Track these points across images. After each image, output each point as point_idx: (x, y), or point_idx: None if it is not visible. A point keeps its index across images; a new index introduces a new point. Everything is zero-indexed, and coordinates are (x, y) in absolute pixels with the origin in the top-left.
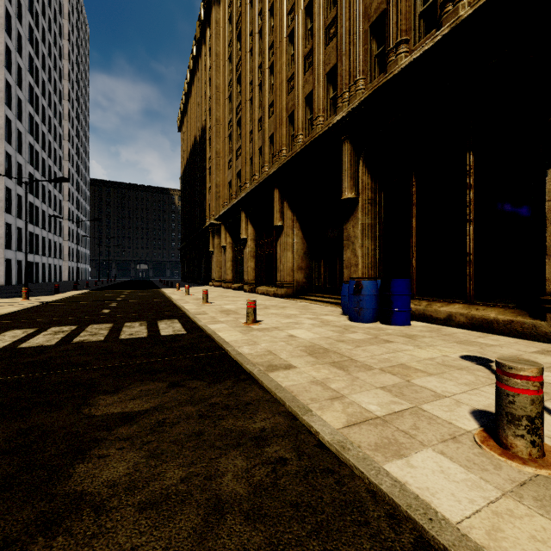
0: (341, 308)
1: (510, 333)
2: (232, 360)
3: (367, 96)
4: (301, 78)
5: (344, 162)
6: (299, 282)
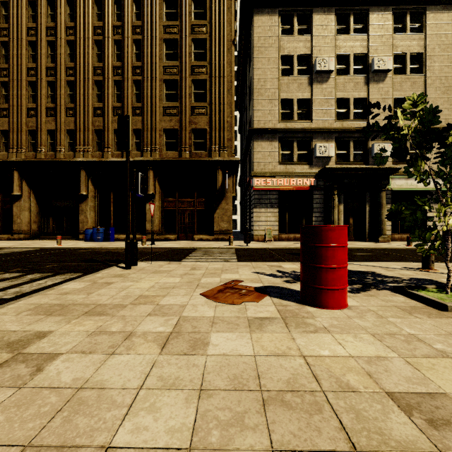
0: (78, 241)
1: (140, 240)
2: (85, 248)
3: (96, 160)
4: (44, 117)
5: (82, 178)
6: (34, 230)
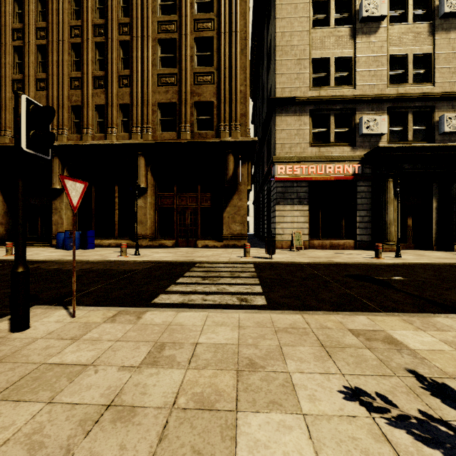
0: (50, 247)
1: (128, 247)
2: (37, 261)
3: (72, 144)
4: (10, 92)
5: (55, 168)
6: (0, 234)
